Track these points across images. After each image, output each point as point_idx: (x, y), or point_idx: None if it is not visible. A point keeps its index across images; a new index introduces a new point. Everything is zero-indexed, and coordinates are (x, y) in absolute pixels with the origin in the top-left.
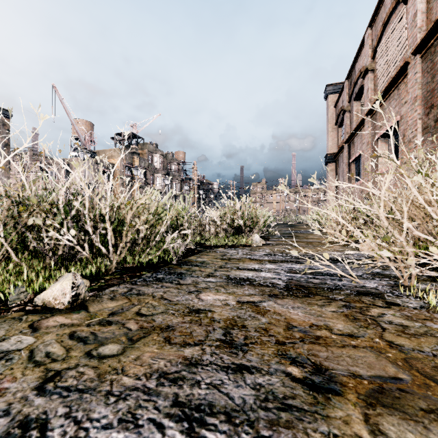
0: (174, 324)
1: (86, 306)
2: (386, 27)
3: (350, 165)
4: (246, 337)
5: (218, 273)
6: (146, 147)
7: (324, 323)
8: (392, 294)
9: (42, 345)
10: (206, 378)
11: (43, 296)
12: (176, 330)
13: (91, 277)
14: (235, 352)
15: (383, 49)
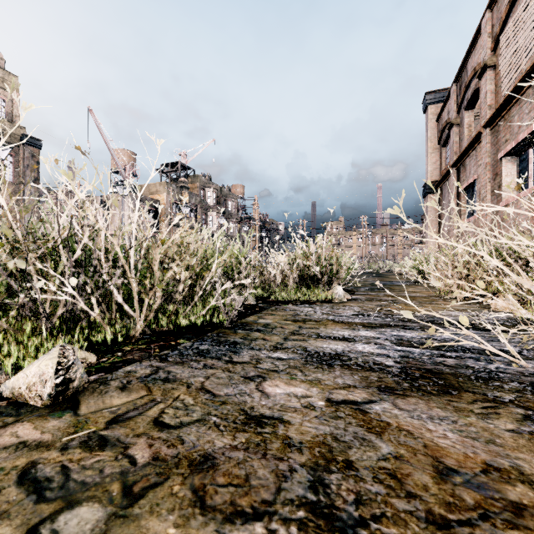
0: (215, 450)
1: (78, 401)
2: (514, 5)
3: (460, 196)
4: (358, 499)
5: (290, 343)
6: (197, 180)
7: (510, 462)
8: None
9: None
10: None
11: (12, 384)
12: (219, 468)
13: (105, 347)
14: None
15: (510, 36)
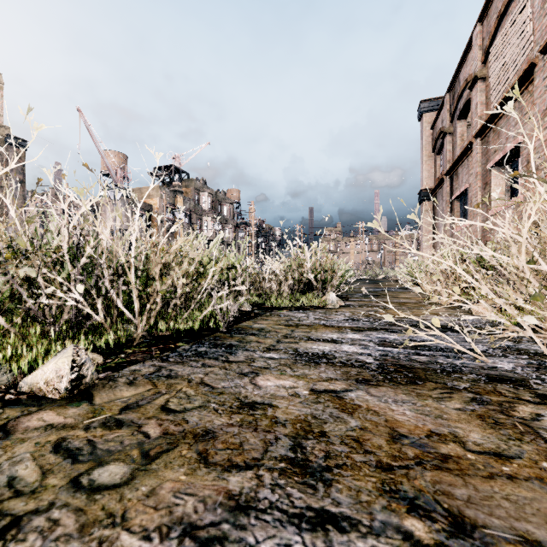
0: (215, 427)
1: (91, 394)
2: (502, 20)
3: (453, 204)
4: (327, 455)
5: (282, 345)
6: (191, 184)
7: (449, 430)
8: (541, 381)
9: (7, 464)
10: (263, 541)
11: (31, 380)
12: (219, 438)
13: (108, 350)
14: (311, 485)
15: (498, 50)
